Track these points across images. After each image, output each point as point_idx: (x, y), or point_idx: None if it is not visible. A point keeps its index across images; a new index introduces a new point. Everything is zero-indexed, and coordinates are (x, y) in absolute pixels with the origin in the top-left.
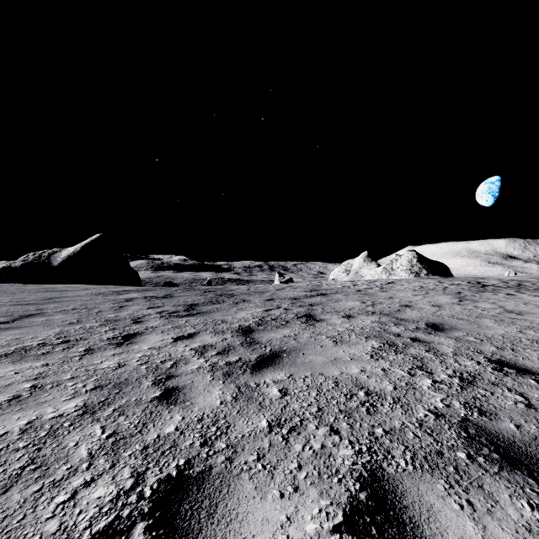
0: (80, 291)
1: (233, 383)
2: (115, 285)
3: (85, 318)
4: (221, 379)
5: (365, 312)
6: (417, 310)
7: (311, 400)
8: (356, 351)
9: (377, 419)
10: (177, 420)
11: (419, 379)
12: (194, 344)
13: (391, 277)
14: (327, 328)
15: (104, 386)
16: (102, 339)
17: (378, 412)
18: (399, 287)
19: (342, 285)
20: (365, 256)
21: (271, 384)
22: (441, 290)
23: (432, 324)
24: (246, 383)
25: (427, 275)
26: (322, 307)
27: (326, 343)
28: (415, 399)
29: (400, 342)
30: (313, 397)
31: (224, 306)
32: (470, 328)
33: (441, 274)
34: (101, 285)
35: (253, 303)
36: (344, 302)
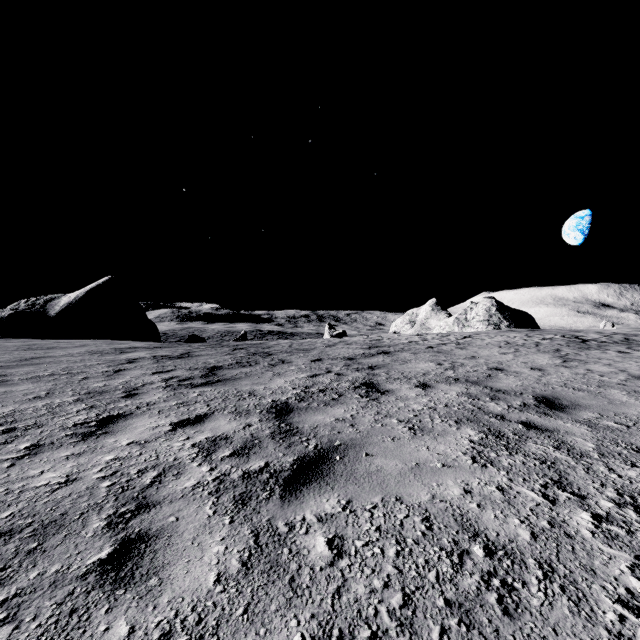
0: (73, 349)
1: (248, 523)
2: (127, 339)
3: (59, 389)
4: (229, 512)
5: (445, 378)
6: (513, 375)
7: (387, 570)
8: (447, 448)
9: (528, 633)
10: (115, 639)
11: (568, 511)
12: (201, 436)
13: (465, 329)
14: (397, 406)
15: (15, 533)
16: (65, 426)
17: (523, 607)
18: (480, 343)
19: (408, 340)
20: (434, 304)
21: (314, 525)
22: (533, 346)
23: (543, 398)
24: (270, 523)
25: (508, 327)
26: (386, 371)
27: (399, 432)
28: (581, 566)
29: (509, 430)
30: (391, 560)
31: (256, 370)
32: (600, 405)
33: (526, 326)
34: (105, 341)
35: (294, 365)
36: (415, 364)
